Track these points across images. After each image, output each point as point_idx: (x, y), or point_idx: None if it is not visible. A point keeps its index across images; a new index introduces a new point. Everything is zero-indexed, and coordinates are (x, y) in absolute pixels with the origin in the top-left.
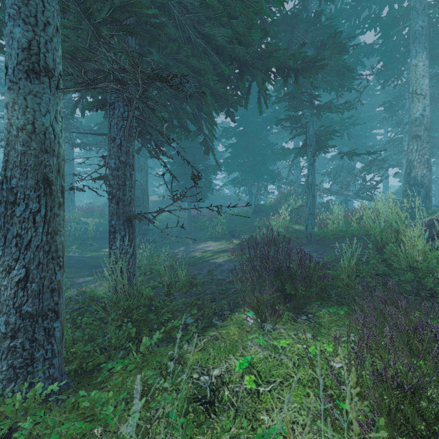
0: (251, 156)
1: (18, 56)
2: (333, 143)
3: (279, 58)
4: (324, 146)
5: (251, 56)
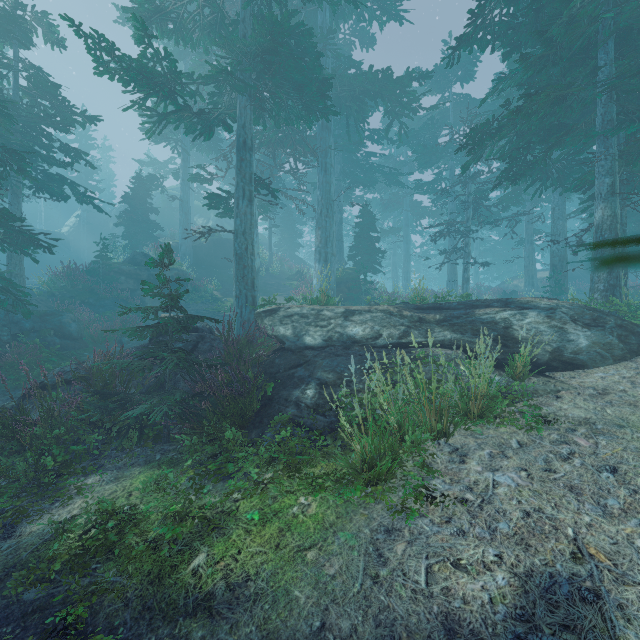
0: None
1: (607, 189)
2: None
3: None
4: None
5: None
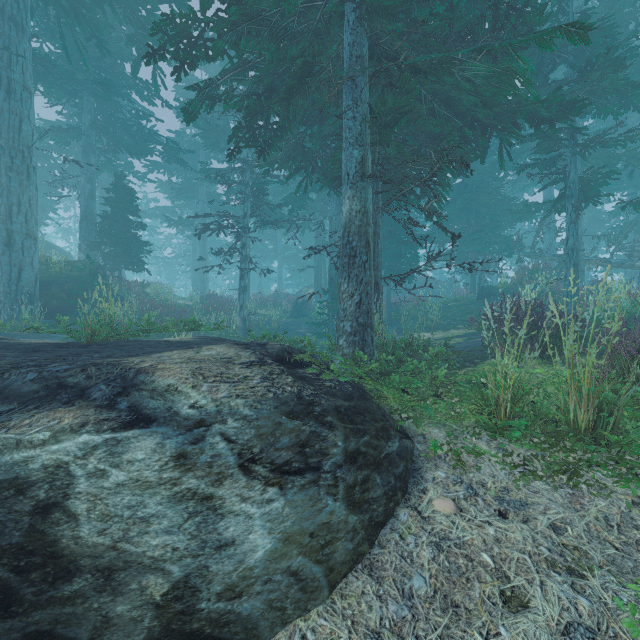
0: (473, 218)
1: (356, 167)
2: (619, 186)
3: (528, 106)
4: (592, 196)
5: (495, 113)
